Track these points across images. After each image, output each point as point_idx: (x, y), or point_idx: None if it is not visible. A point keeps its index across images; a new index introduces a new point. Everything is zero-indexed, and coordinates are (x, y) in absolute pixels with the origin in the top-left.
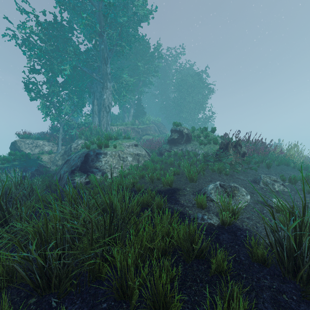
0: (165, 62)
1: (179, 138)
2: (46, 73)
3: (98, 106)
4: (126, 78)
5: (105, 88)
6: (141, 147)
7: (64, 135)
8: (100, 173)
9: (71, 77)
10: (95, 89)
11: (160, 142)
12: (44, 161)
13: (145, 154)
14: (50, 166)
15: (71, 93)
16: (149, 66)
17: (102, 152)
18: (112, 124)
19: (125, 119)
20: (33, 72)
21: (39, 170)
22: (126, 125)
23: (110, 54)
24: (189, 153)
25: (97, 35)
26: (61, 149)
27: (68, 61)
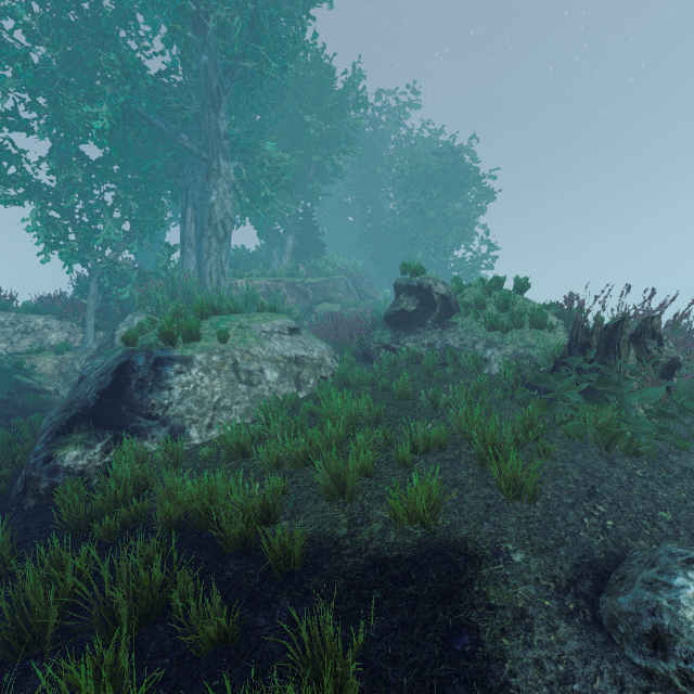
0: (373, 126)
1: (422, 311)
2: (44, 128)
3: (196, 224)
4: (273, 154)
5: (215, 176)
6: (308, 335)
7: (103, 303)
8: (165, 429)
9: (122, 145)
10: (190, 179)
11: (363, 321)
12: (41, 372)
13: (319, 359)
14: (55, 389)
15: (125, 190)
16: (333, 128)
17: (175, 356)
18: (237, 273)
19: (273, 262)
20: (11, 127)
21: (15, 403)
22: (273, 277)
23: (226, 81)
24: (457, 356)
25: (188, 25)
26: (93, 339)
27: (106, 94)
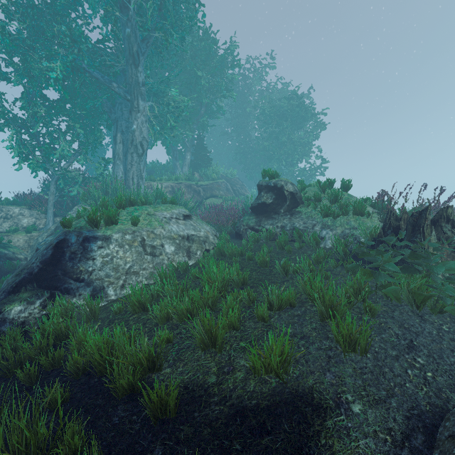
0: (244, 81)
1: (277, 203)
2: (17, 77)
3: (123, 144)
4: (176, 97)
5: (135, 111)
6: (197, 220)
7: (59, 198)
8: (89, 289)
9: (72, 90)
10: (119, 114)
11: (236, 210)
12: (15, 245)
13: (204, 237)
14: (25, 257)
15: (74, 121)
16: (217, 80)
17: (98, 235)
18: (152, 178)
19: (177, 170)
20: None
21: None
22: (176, 180)
23: (143, 46)
24: (301, 235)
25: (116, 7)
26: (52, 223)
27: (60, 54)
